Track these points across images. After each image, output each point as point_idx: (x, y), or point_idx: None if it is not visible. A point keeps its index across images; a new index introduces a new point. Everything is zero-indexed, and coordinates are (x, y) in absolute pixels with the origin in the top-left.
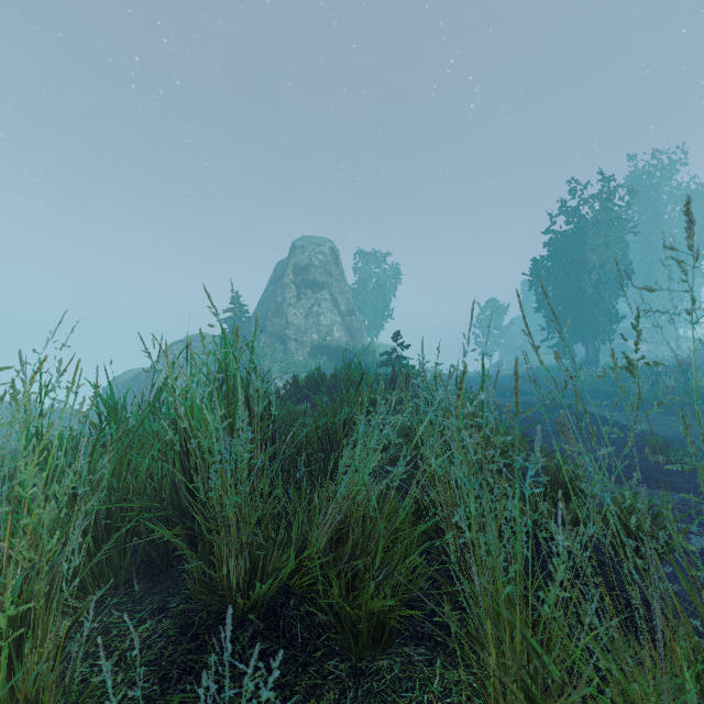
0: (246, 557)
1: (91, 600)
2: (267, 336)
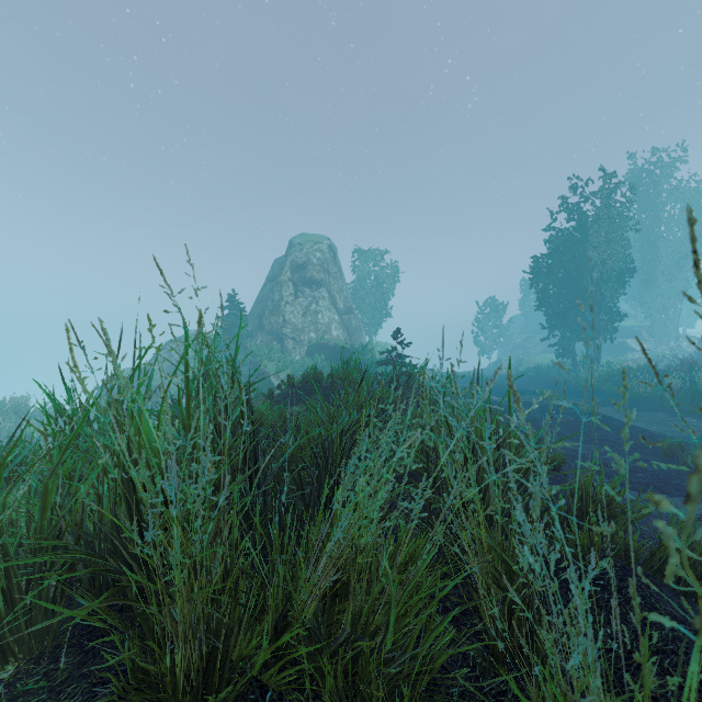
0: (203, 636)
1: (0, 680)
2: (264, 334)
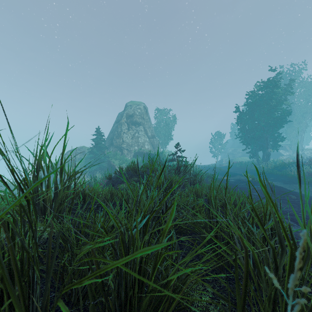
0: None
1: None
2: (113, 147)
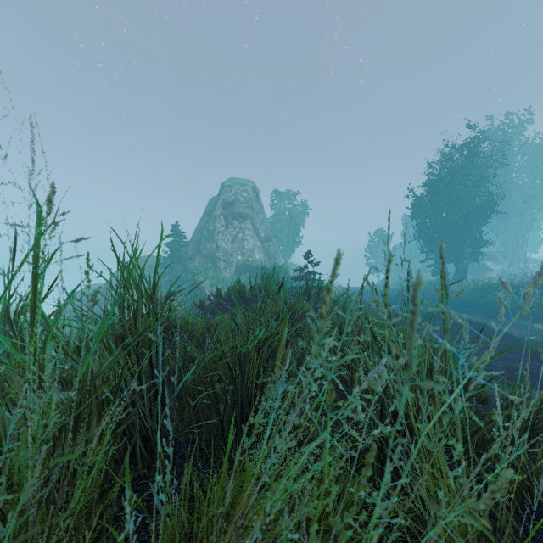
0: None
1: None
2: (201, 257)
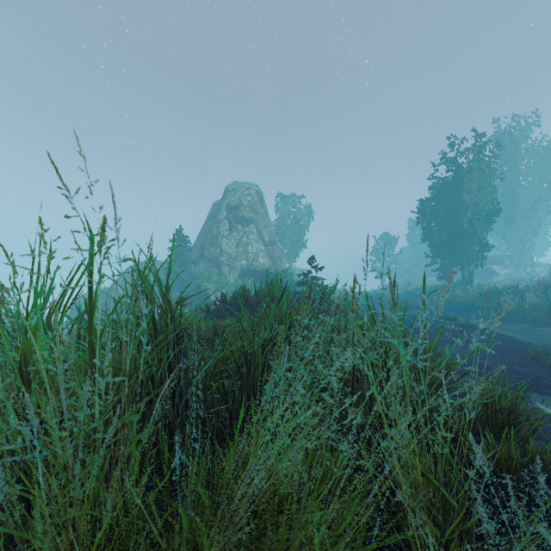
0: None
1: None
2: (205, 261)
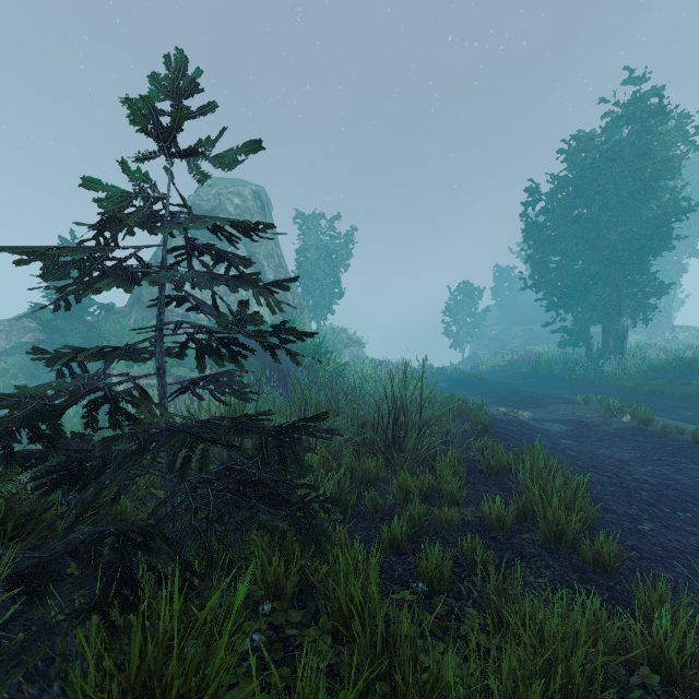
0: None
1: None
2: (141, 310)
